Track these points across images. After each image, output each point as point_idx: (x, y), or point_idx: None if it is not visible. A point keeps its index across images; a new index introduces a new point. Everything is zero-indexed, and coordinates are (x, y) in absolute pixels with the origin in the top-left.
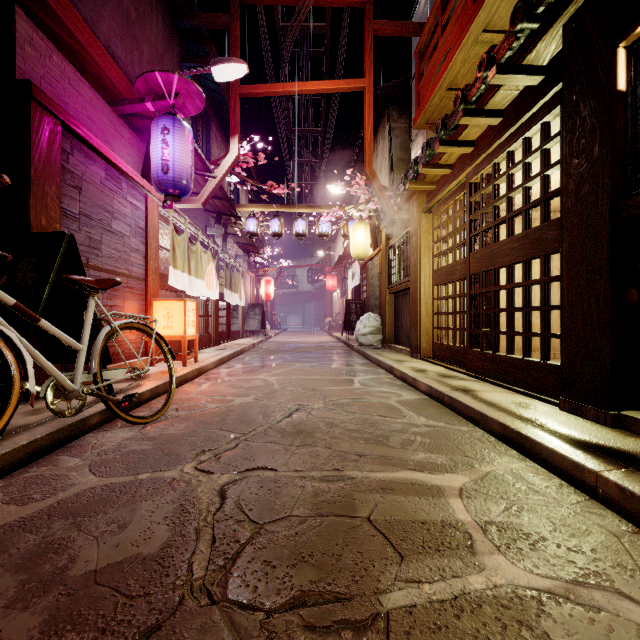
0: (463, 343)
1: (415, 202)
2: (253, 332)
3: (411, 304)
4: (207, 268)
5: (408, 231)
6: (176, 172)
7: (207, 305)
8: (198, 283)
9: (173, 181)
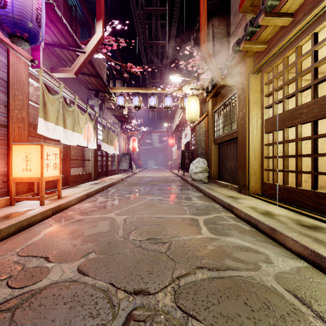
0: (312, 186)
1: (243, 66)
2: (125, 170)
3: (238, 150)
4: (85, 126)
5: (234, 93)
6: (15, 8)
7: (88, 153)
8: (75, 135)
9: (12, 18)
